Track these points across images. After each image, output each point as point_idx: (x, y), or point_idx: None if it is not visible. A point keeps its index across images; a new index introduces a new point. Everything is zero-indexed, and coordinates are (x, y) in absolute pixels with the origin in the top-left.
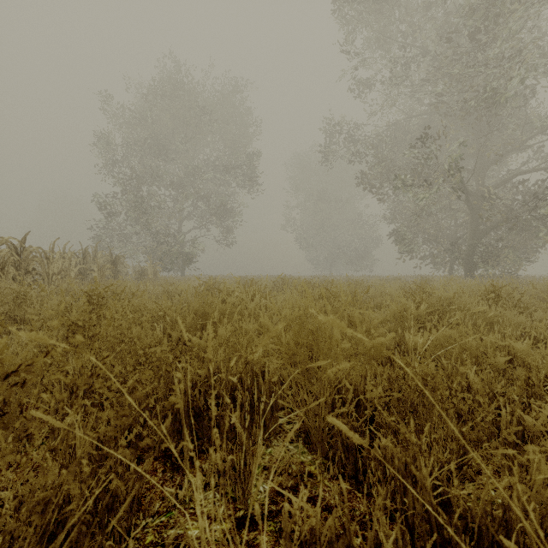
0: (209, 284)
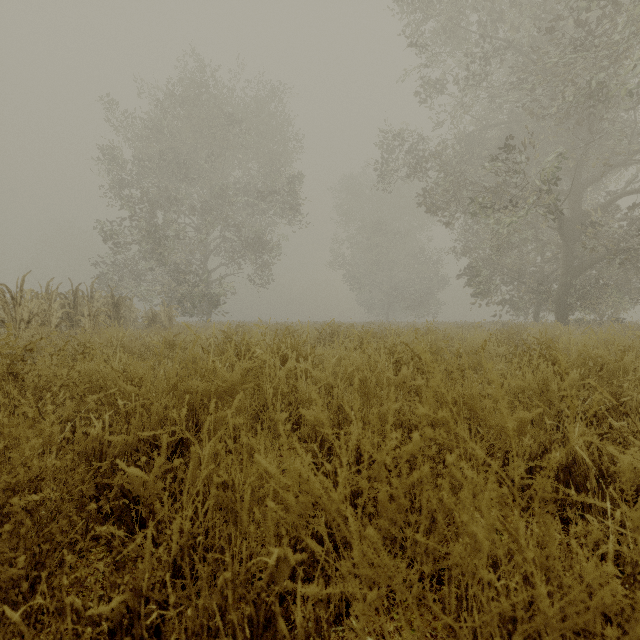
0: (228, 334)
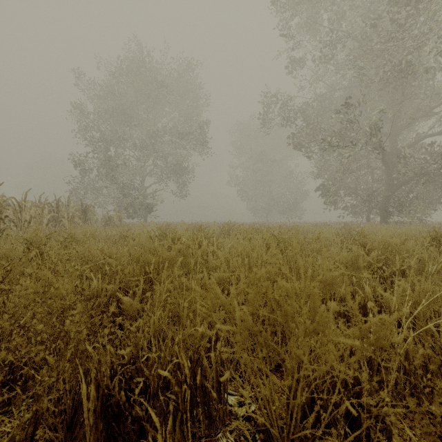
0: (162, 230)
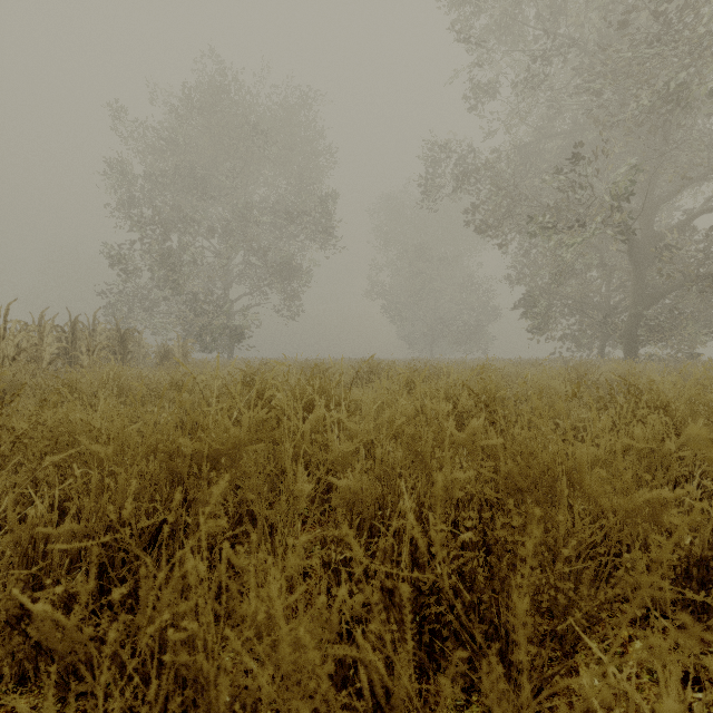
0: (247, 373)
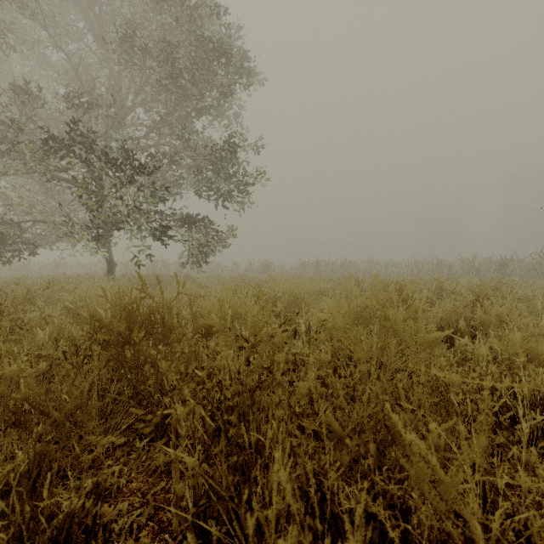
0: None
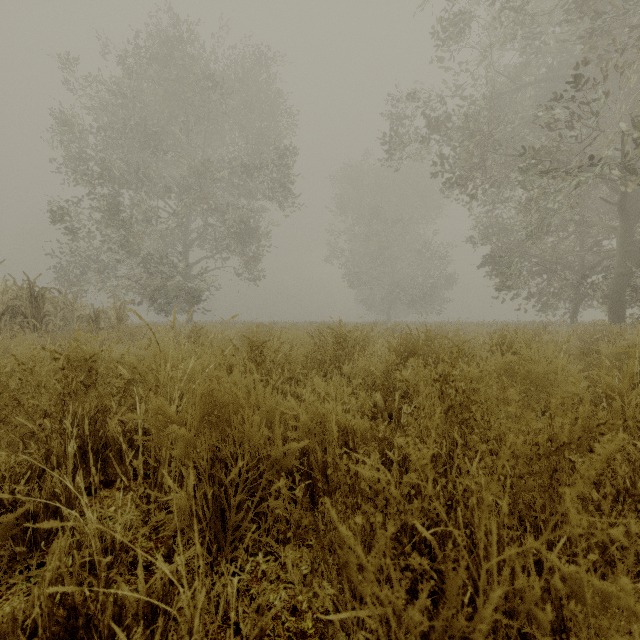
0: (73, 357)
